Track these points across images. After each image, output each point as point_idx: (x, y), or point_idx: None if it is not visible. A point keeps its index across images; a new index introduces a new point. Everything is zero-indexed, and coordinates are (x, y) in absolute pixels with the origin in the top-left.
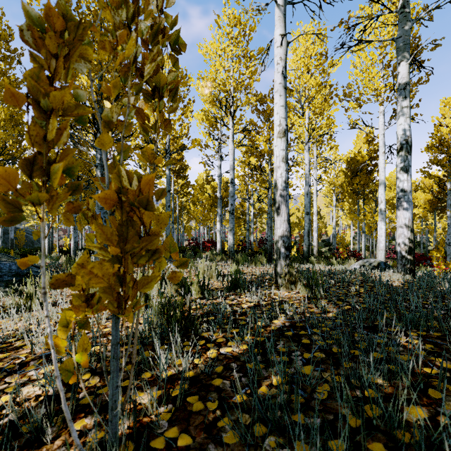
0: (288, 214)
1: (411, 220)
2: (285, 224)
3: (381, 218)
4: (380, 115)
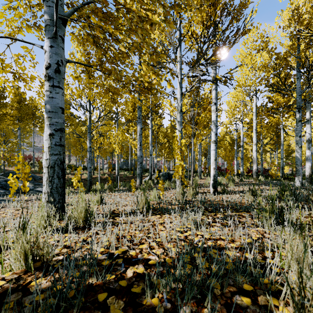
0: (257, 164)
1: (310, 166)
2: (255, 167)
3: None
4: None
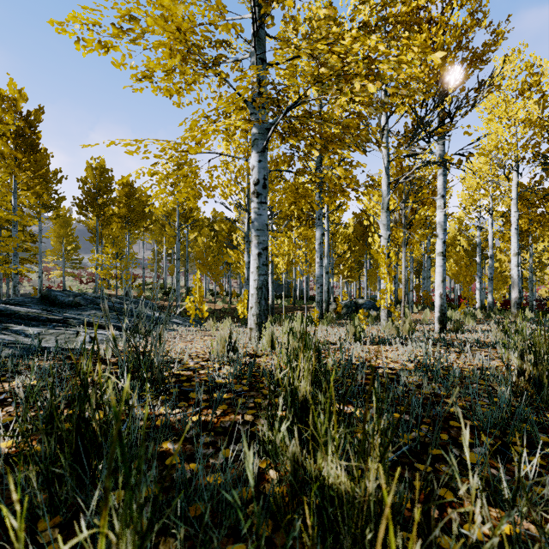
0: (519, 289)
1: None
2: (516, 294)
3: None
4: None
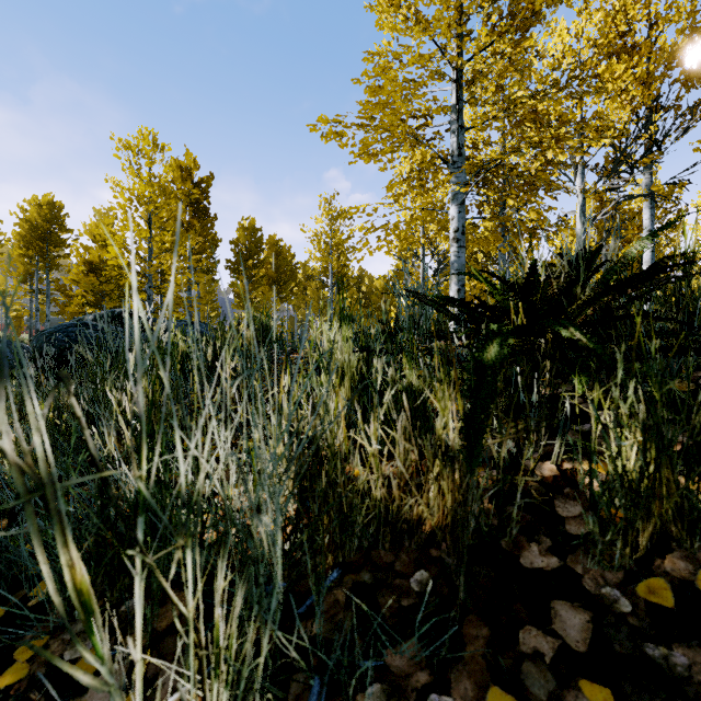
0: None
1: None
2: None
3: None
4: None
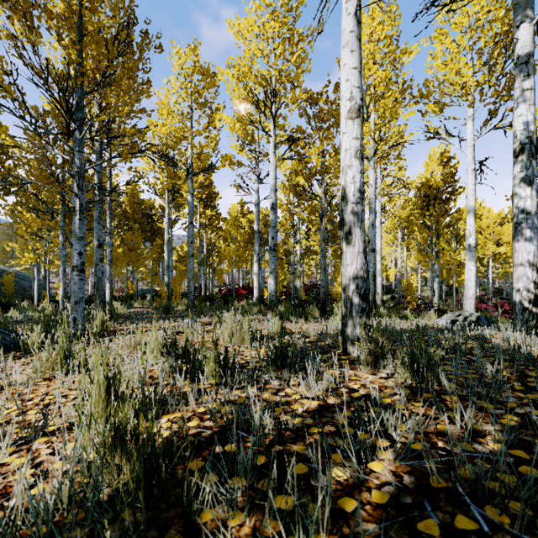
0: (364, 242)
1: (537, 255)
2: (359, 258)
3: (470, 257)
4: (469, 121)
